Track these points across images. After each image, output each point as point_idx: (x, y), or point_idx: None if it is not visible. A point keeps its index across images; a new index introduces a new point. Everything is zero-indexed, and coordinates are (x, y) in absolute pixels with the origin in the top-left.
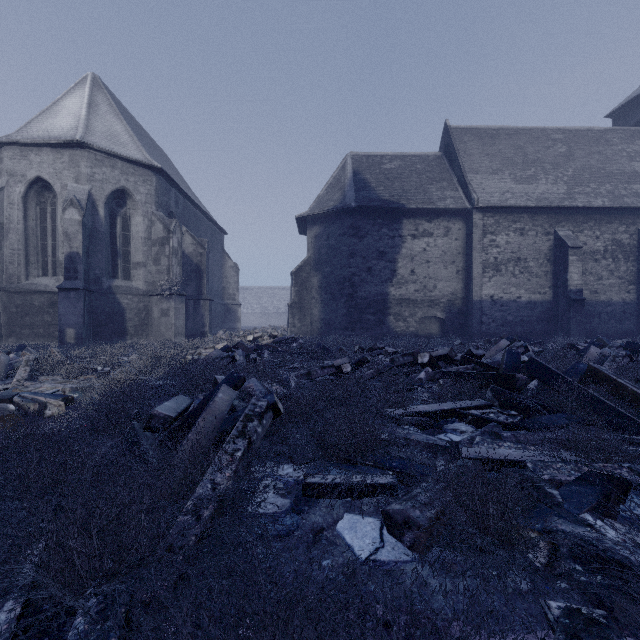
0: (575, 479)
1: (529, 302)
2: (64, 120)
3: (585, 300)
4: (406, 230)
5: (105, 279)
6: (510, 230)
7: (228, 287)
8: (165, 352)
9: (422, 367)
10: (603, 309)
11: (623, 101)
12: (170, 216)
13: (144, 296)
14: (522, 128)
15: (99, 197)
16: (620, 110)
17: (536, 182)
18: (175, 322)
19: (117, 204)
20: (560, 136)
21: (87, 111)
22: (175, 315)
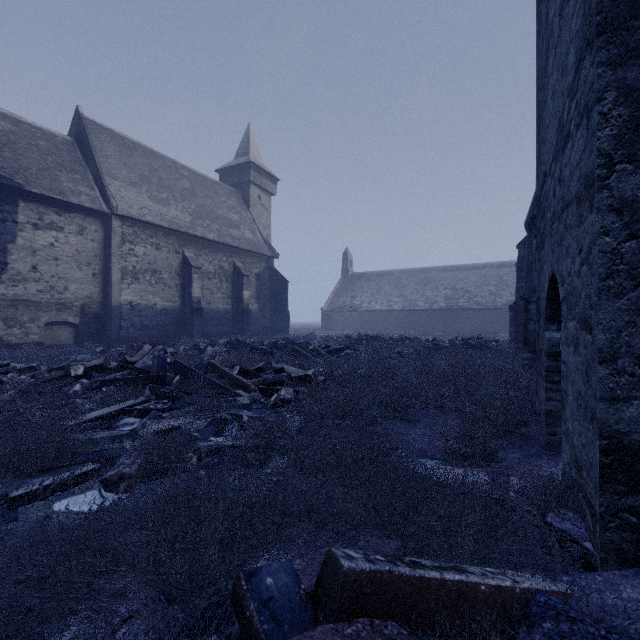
0: (206, 425)
1: (164, 309)
2: None
3: (203, 309)
4: (25, 216)
5: None
6: (148, 243)
7: None
8: None
9: (76, 379)
10: (214, 316)
11: (225, 165)
12: None
13: None
14: (157, 152)
15: None
16: (224, 171)
17: (169, 206)
18: None
19: None
20: (186, 173)
21: None
22: None
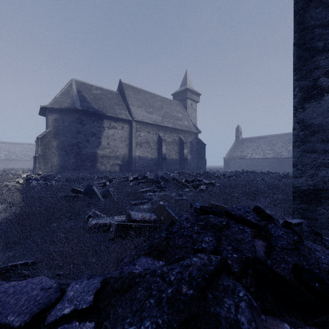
0: (175, 195)
1: (151, 158)
2: None
3: (166, 158)
4: (105, 124)
5: None
6: (145, 131)
7: None
8: None
9: (130, 181)
10: (171, 161)
11: (175, 91)
12: None
13: None
14: (148, 91)
15: None
16: (175, 94)
17: (153, 114)
18: None
19: None
20: (159, 98)
21: None
22: None
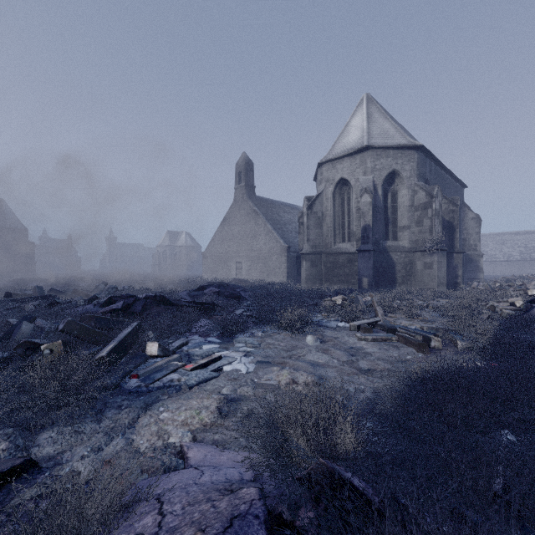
0: None
1: None
2: (353, 135)
3: None
4: None
5: (381, 241)
6: None
7: (468, 238)
8: (464, 303)
9: None
10: None
11: None
12: (424, 183)
13: (408, 252)
14: None
15: (378, 182)
16: None
17: None
18: (437, 274)
19: (388, 184)
20: None
21: (366, 122)
22: (437, 268)
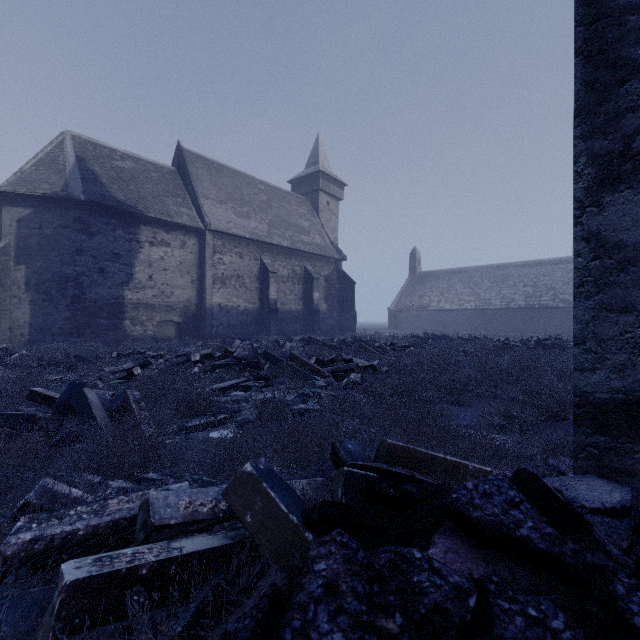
0: (294, 397)
1: (246, 310)
2: None
3: (278, 309)
4: (144, 236)
5: None
6: (233, 253)
7: None
8: None
9: (194, 364)
10: (287, 315)
11: (297, 176)
12: None
13: None
14: (239, 171)
15: None
16: (295, 181)
17: (250, 219)
18: None
19: None
20: (263, 187)
21: None
22: None
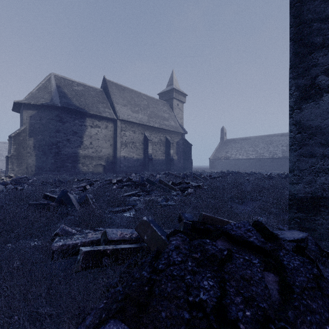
0: (161, 199)
1: (137, 159)
2: None
3: (153, 158)
4: (88, 123)
5: None
6: (130, 130)
7: None
8: None
9: (113, 184)
10: (157, 162)
11: (162, 91)
12: None
13: None
14: (133, 90)
15: None
16: (161, 94)
17: (138, 113)
18: None
19: None
20: (145, 97)
21: None
22: None
